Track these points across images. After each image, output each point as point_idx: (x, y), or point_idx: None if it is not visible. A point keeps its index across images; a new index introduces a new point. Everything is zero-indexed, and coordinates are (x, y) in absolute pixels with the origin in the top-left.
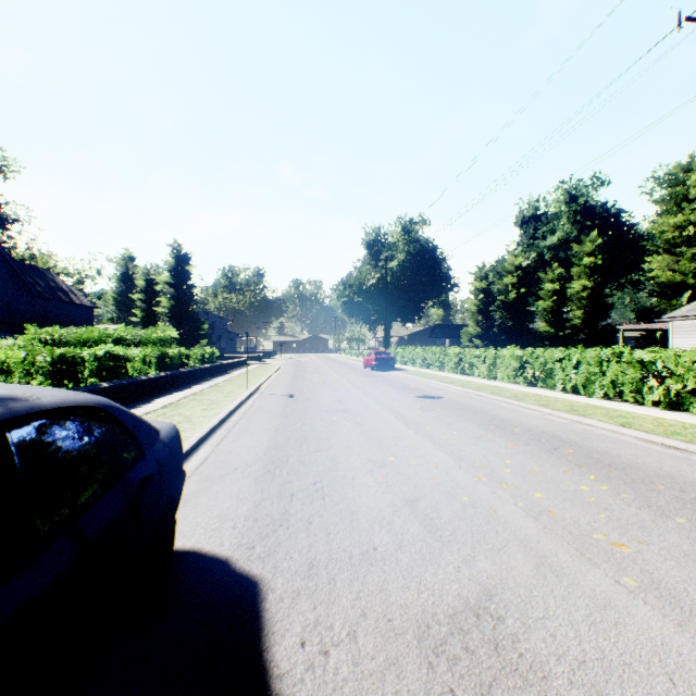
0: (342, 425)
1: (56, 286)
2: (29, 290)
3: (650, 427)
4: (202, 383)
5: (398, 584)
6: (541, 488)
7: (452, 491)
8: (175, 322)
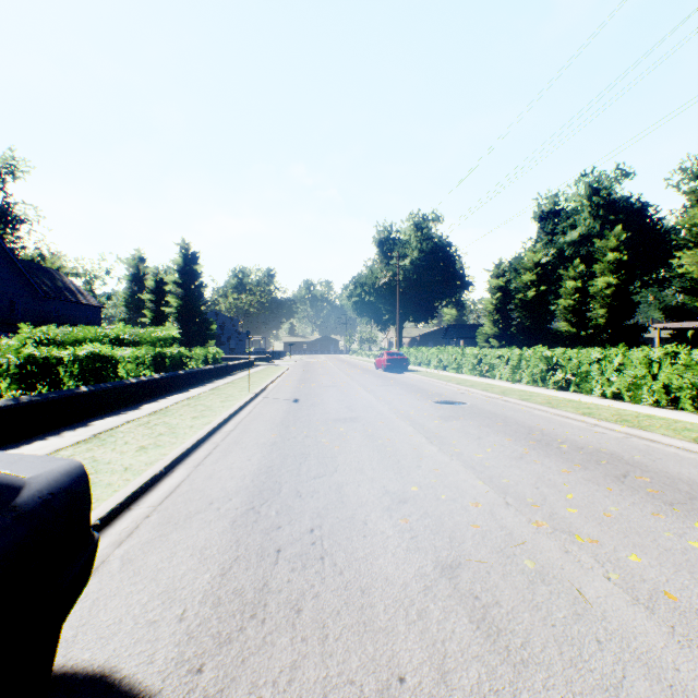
0: (350, 439)
1: (63, 286)
2: (35, 290)
3: None
4: (203, 385)
5: None
6: (633, 545)
7: (506, 547)
8: (183, 322)
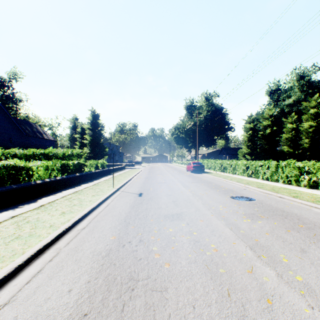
0: (179, 247)
1: (36, 130)
2: (21, 132)
3: None
4: (90, 182)
5: None
6: None
7: None
8: (92, 147)
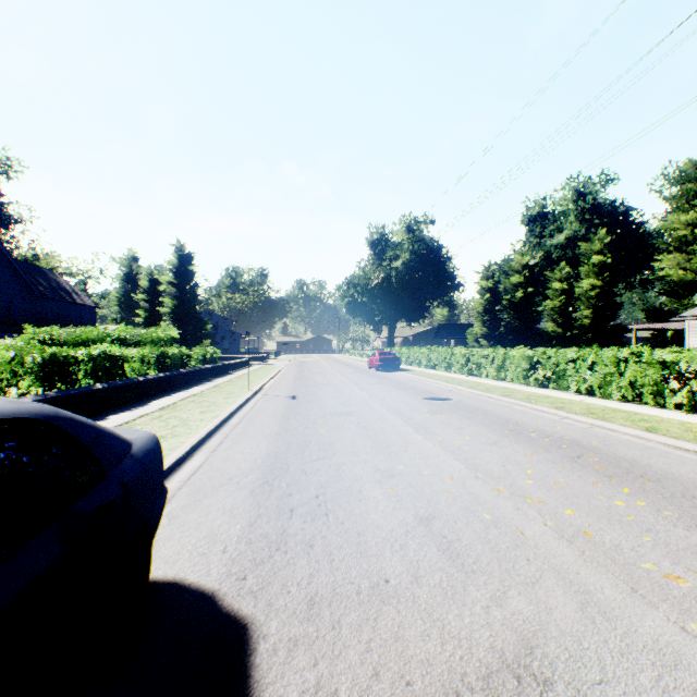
0: (346, 429)
1: (58, 286)
2: (31, 290)
3: (679, 433)
4: (203, 384)
5: (416, 630)
6: (570, 504)
7: (471, 506)
8: (178, 322)
